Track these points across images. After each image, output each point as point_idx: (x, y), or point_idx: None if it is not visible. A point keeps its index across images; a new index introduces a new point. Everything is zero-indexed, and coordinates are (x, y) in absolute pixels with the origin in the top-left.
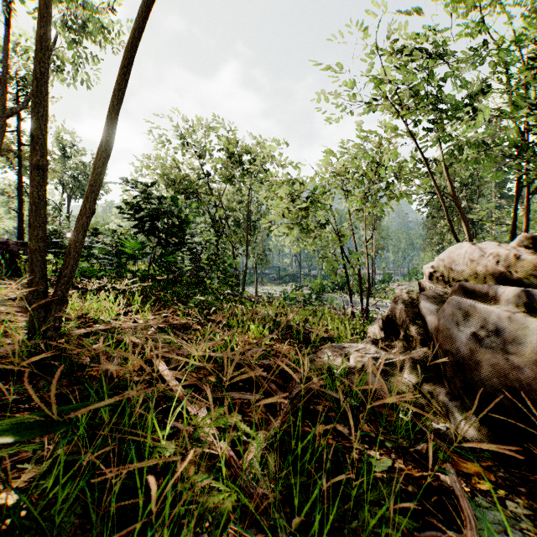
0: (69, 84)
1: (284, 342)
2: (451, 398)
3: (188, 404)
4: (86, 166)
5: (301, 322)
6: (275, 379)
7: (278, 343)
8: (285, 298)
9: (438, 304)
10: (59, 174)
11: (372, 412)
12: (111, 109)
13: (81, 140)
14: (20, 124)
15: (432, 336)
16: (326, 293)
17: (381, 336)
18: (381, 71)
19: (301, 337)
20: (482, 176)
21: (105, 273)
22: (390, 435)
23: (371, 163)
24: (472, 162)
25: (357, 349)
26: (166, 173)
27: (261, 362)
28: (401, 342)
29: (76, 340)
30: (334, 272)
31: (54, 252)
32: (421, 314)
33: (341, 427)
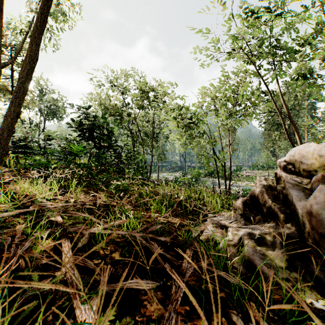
0: (42, 48)
1: (176, 214)
2: (324, 275)
3: (78, 304)
4: (55, 100)
5: (188, 200)
6: (170, 256)
7: (172, 215)
8: (176, 180)
9: (303, 191)
10: (39, 105)
11: (256, 287)
12: (34, 29)
13: (52, 84)
14: (13, 74)
15: (302, 218)
16: (201, 177)
17: (244, 209)
18: (242, 27)
19: (188, 210)
20: (299, 104)
21: (56, 165)
22: (282, 324)
23: (233, 92)
24: (308, 87)
25: (230, 221)
26: (102, 103)
27: (158, 239)
28: (264, 217)
29: (14, 218)
30: (208, 164)
31: (24, 151)
32: (289, 198)
33: (235, 316)
